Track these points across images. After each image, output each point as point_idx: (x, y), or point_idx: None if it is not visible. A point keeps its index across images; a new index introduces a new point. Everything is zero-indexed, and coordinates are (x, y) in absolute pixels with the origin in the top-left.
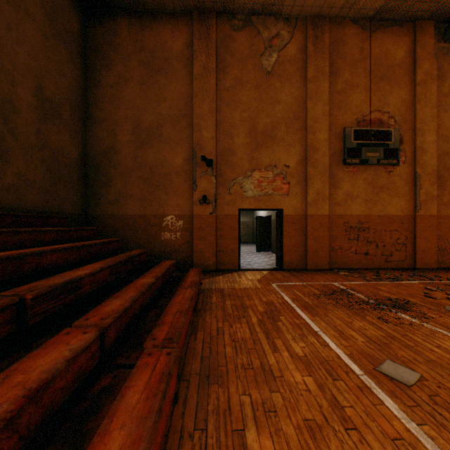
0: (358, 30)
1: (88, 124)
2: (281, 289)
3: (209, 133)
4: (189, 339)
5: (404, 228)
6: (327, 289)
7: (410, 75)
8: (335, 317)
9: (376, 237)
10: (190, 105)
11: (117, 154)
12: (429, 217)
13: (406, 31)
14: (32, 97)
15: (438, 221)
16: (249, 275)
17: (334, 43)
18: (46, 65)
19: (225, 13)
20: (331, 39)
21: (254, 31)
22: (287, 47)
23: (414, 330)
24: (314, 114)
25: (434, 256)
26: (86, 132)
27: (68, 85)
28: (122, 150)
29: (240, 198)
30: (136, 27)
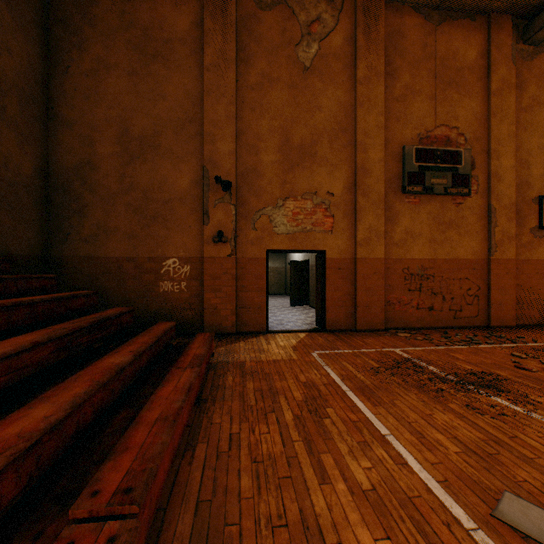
0: (421, 20)
1: (51, 127)
2: (325, 360)
3: (227, 146)
4: (181, 461)
5: (476, 275)
6: (387, 359)
7: (484, 82)
8: (407, 406)
9: (443, 287)
10: (200, 107)
11: (95, 171)
12: (506, 262)
13: (479, 27)
14: None
15: (516, 267)
16: (281, 340)
17: (391, 35)
18: None
19: None
20: (387, 30)
21: (287, 11)
22: (331, 36)
23: (523, 425)
24: (366, 127)
25: (512, 310)
26: (47, 138)
27: (16, 65)
28: (102, 166)
29: (269, 235)
30: None
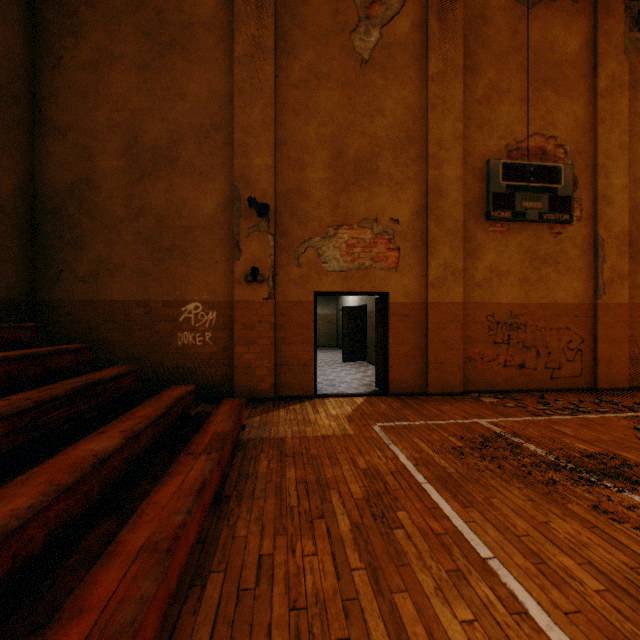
0: (510, 1)
1: (38, 135)
2: (391, 436)
3: (263, 159)
4: (182, 607)
5: (579, 324)
6: (472, 434)
7: (589, 80)
8: (510, 509)
9: (537, 339)
10: (229, 110)
11: (95, 191)
12: (617, 307)
13: (582, 10)
14: None
15: (629, 314)
16: (333, 408)
17: (471, 19)
18: None
19: None
20: (467, 13)
21: None
22: (396, 20)
23: None
24: (440, 135)
25: (625, 369)
26: (34, 149)
27: None
28: (104, 185)
29: (317, 274)
30: None
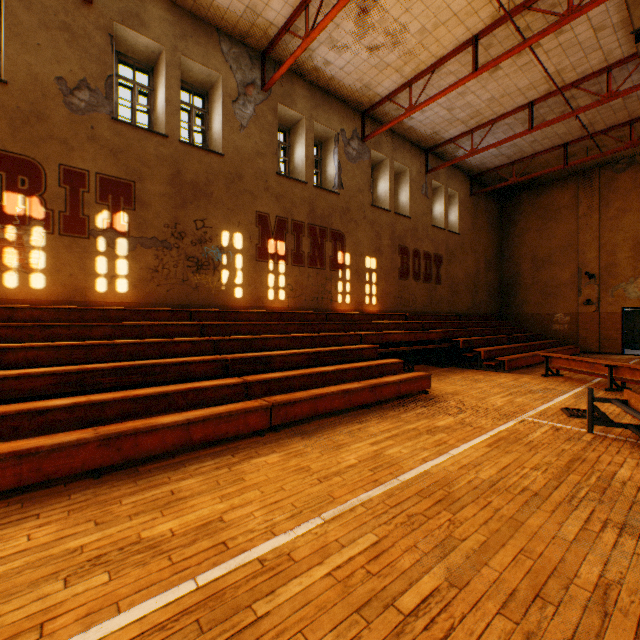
0: None
1: (501, 261)
2: (639, 360)
3: (592, 254)
4: None
5: None
6: None
7: None
8: None
9: None
10: (574, 237)
11: (520, 277)
12: None
13: None
14: (483, 263)
15: None
16: (626, 356)
17: None
18: (486, 245)
19: (606, 164)
20: None
21: (637, 168)
22: None
23: None
24: None
25: None
26: (500, 266)
27: (493, 247)
28: (523, 274)
29: (622, 299)
30: (532, 195)
